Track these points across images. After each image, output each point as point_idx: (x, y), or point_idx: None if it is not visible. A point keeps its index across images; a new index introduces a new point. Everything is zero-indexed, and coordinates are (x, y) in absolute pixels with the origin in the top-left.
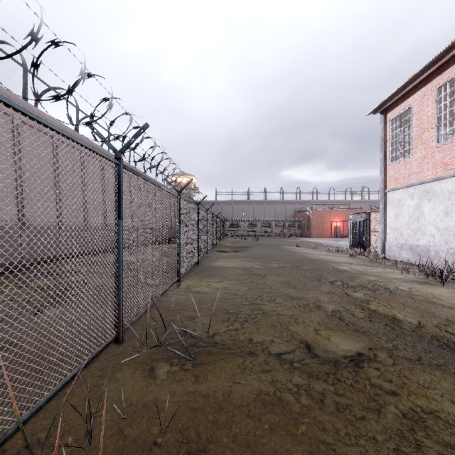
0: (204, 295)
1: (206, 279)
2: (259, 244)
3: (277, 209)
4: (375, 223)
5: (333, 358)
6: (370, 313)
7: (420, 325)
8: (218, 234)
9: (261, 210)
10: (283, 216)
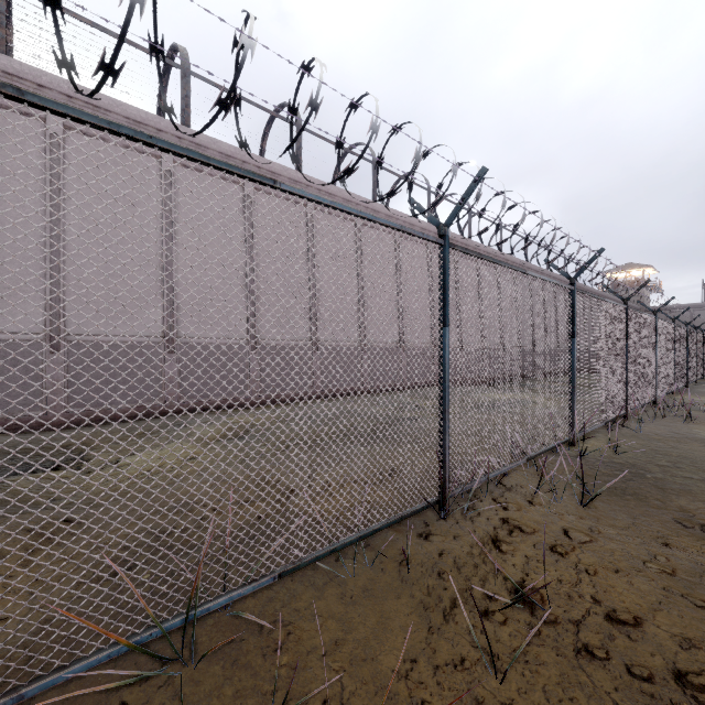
0: None
1: (703, 397)
2: None
3: None
4: None
5: None
6: None
7: None
8: None
9: None
10: None
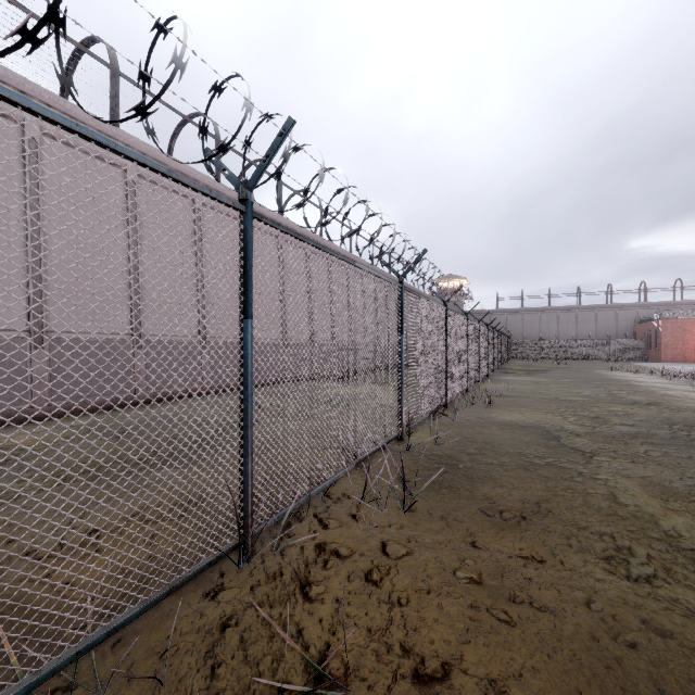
0: (500, 387)
1: (498, 383)
2: (561, 368)
3: (600, 318)
4: None
5: (565, 399)
6: (611, 395)
7: (636, 399)
8: (503, 355)
9: (571, 320)
10: (611, 329)
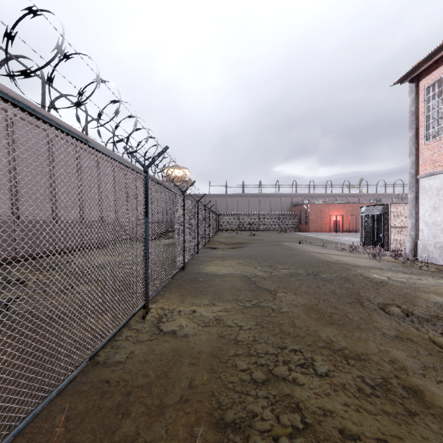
0: (180, 345)
1: (190, 298)
2: (256, 240)
3: (273, 202)
4: (394, 217)
5: None
6: None
7: None
8: (211, 229)
9: (256, 203)
10: (279, 210)
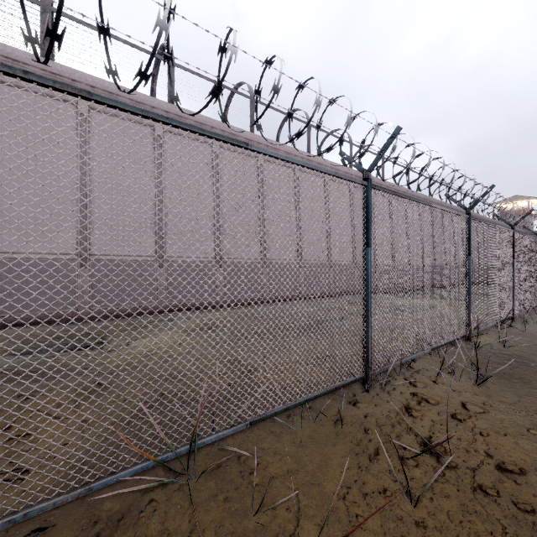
0: None
1: None
2: None
3: None
4: None
5: None
6: None
7: None
8: None
9: None
10: None
